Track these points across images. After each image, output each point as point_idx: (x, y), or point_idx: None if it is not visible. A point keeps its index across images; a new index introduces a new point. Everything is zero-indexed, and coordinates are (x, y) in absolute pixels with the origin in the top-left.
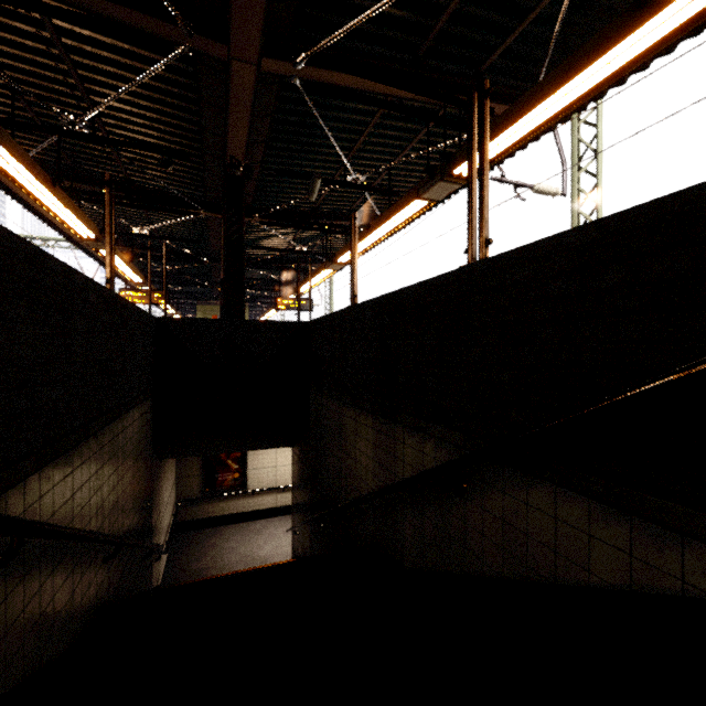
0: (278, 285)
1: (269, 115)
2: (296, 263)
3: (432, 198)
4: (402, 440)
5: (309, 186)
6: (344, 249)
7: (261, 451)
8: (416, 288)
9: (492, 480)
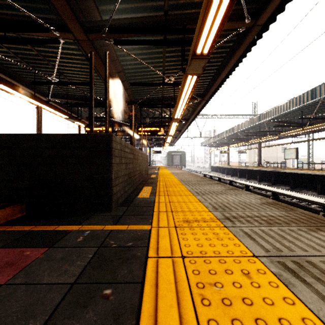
0: None
1: None
2: None
3: None
4: None
5: None
6: None
7: None
8: None
9: None
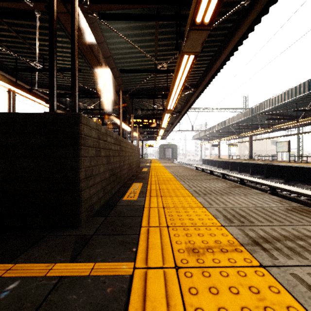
0: None
1: None
2: None
3: None
4: None
5: None
6: None
7: None
8: None
9: None
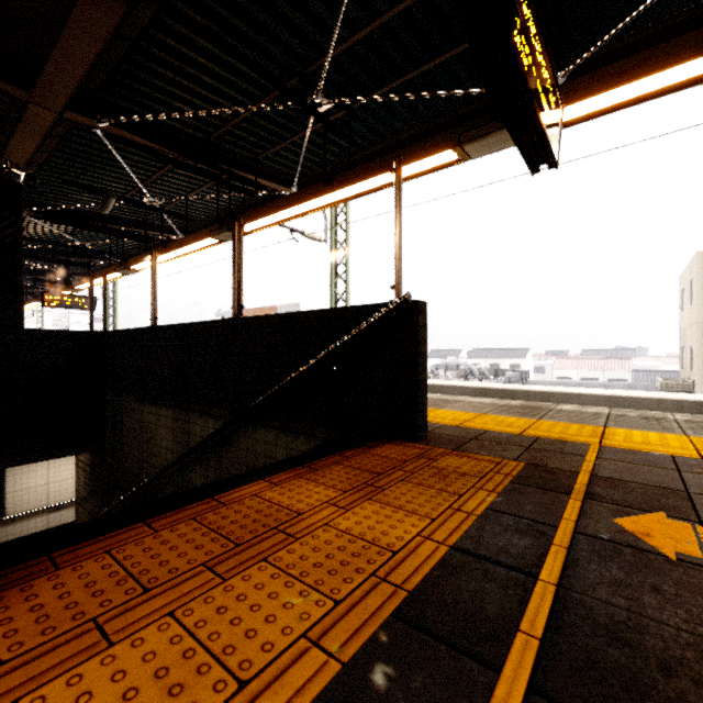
0: (42, 274)
1: (60, 136)
2: (89, 275)
3: (223, 239)
4: (194, 422)
5: (102, 202)
6: (139, 259)
7: (27, 469)
8: (203, 324)
9: (242, 432)
